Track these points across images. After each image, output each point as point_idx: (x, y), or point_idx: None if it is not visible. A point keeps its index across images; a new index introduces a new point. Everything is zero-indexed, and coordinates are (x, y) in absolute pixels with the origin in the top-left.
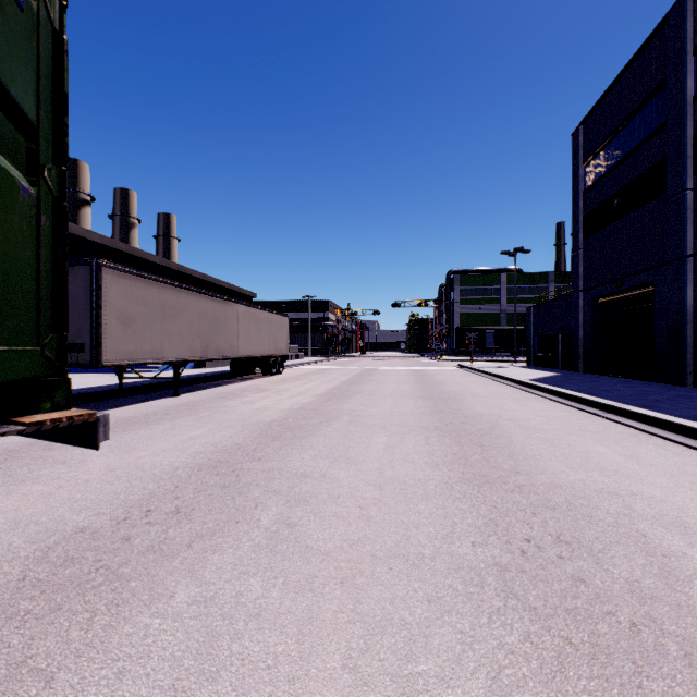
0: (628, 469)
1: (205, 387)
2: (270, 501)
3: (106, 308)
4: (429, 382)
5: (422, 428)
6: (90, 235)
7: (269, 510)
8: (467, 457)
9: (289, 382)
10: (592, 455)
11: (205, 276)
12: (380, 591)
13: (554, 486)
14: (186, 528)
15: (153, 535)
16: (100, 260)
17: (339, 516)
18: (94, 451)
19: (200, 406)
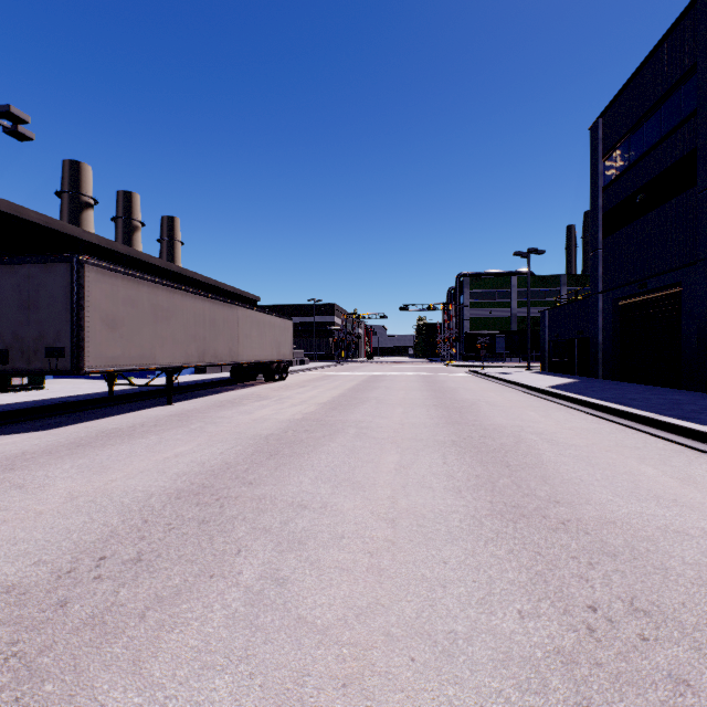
0: (689, 498)
1: (202, 394)
2: (257, 543)
3: (88, 309)
4: (440, 389)
5: (437, 443)
6: (87, 236)
7: (254, 557)
8: (494, 481)
9: (292, 389)
10: (640, 479)
11: (207, 278)
12: (400, 704)
13: (606, 521)
14: (144, 587)
15: (98, 597)
16: (82, 257)
17: (342, 568)
18: (60, 472)
19: (194, 416)
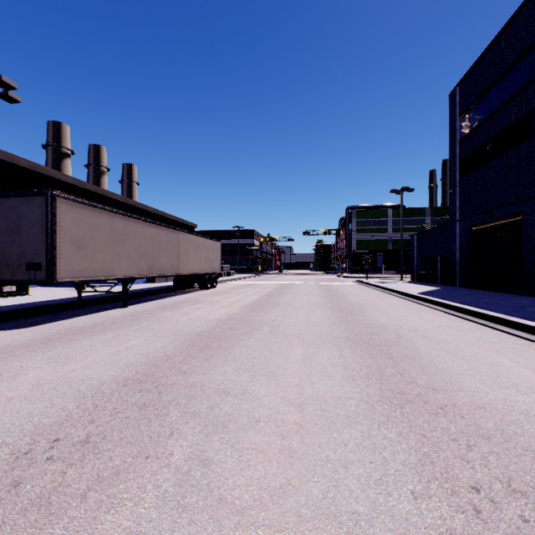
0: None
1: (151, 299)
2: (187, 426)
3: (60, 233)
4: (335, 295)
5: (334, 338)
6: (64, 177)
7: (184, 439)
8: (382, 371)
9: (220, 295)
10: (500, 369)
11: (156, 210)
12: None
13: (477, 407)
14: (88, 467)
15: (47, 478)
16: (55, 191)
17: (258, 449)
18: (32, 363)
19: (143, 317)
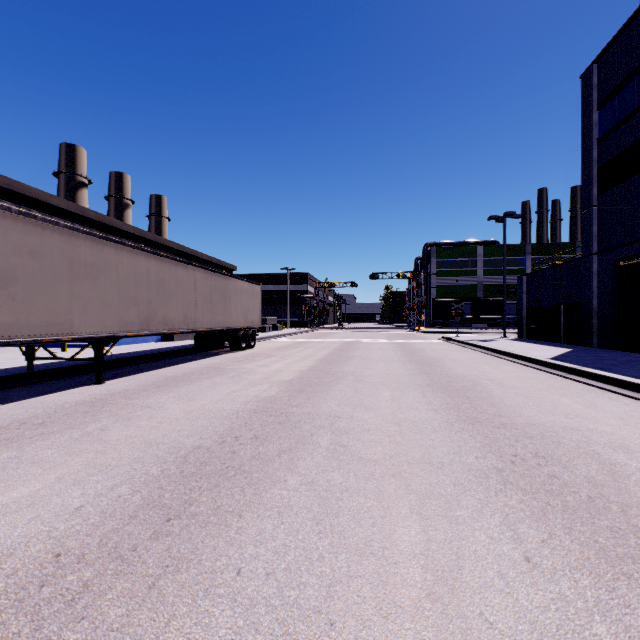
0: None
1: (152, 367)
2: None
3: None
4: (424, 360)
5: (474, 477)
6: (54, 200)
7: None
8: None
9: (256, 360)
10: None
11: (183, 247)
12: None
13: None
14: None
15: None
16: None
17: None
18: None
19: (110, 405)
